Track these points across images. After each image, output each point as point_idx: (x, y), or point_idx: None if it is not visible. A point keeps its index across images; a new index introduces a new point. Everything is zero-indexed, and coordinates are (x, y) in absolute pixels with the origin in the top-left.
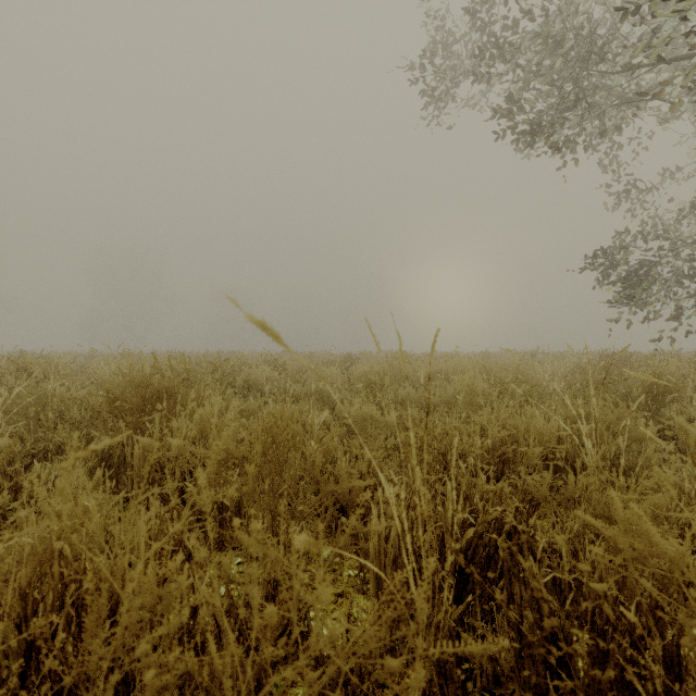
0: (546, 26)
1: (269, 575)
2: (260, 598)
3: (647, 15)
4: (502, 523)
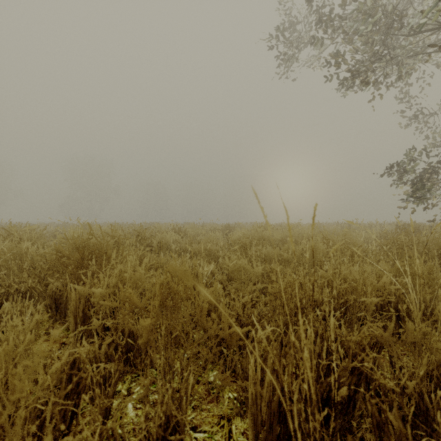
0: (361, 3)
1: (160, 419)
2: None
3: None
4: (361, 370)
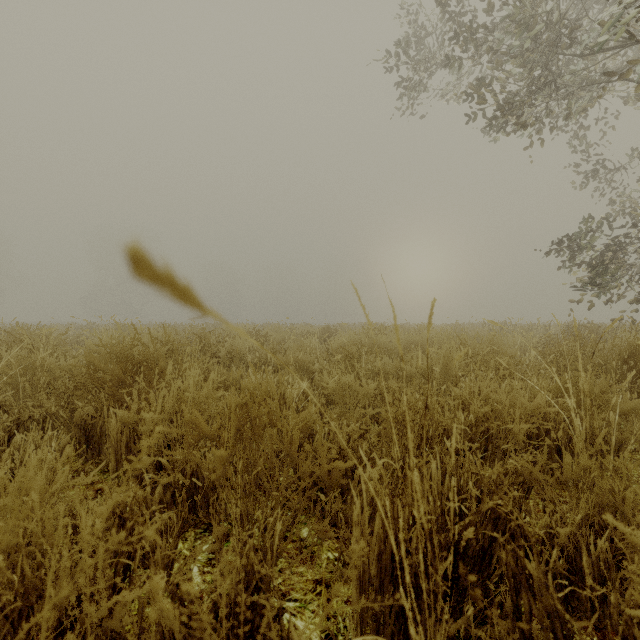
0: (516, 11)
1: (238, 575)
2: (228, 602)
3: (613, 1)
4: (499, 514)
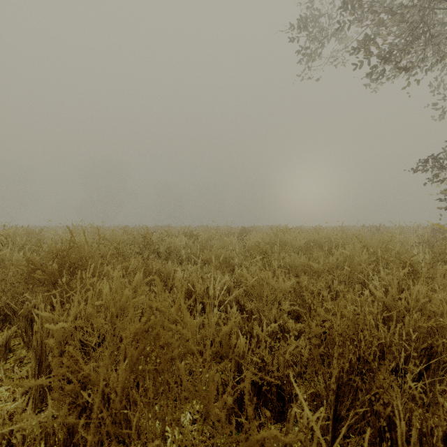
0: None
1: None
2: None
3: None
4: None
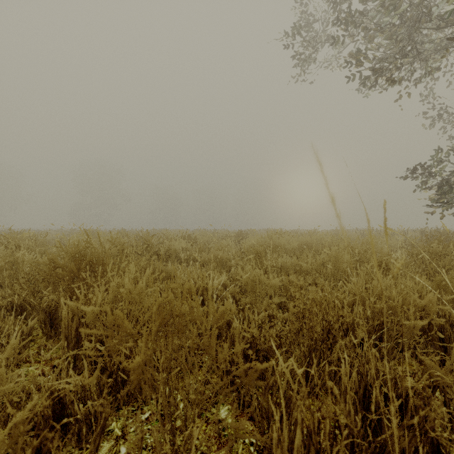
0: None
1: None
2: None
3: None
4: (424, 428)
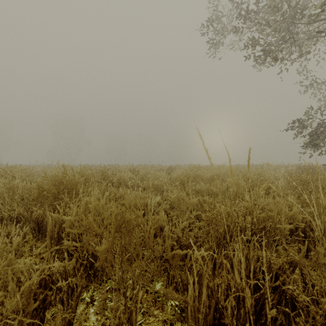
0: None
1: None
2: None
3: None
4: (283, 288)
